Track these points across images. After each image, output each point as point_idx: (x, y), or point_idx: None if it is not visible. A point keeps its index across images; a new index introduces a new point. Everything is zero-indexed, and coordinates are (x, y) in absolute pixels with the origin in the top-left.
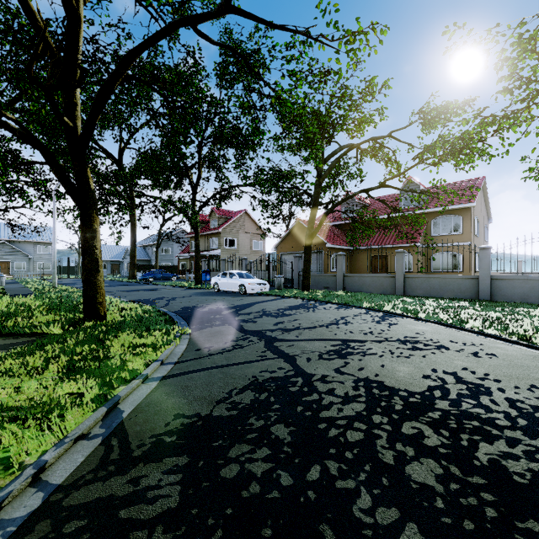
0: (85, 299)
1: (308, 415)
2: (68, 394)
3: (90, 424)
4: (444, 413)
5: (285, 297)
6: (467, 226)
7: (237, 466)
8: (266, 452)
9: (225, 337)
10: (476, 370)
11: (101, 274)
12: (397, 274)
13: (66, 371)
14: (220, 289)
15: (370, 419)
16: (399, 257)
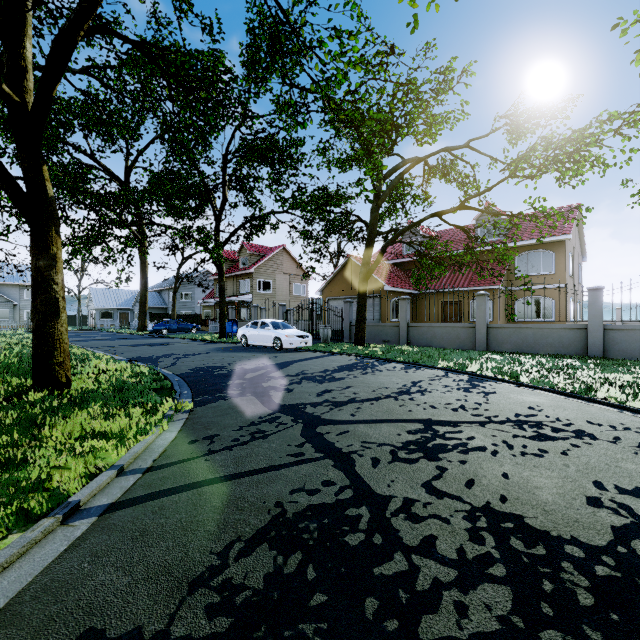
0: (35, 358)
1: (393, 633)
2: None
3: None
4: None
5: (334, 354)
6: (561, 263)
7: None
8: None
9: (242, 416)
10: None
11: (63, 322)
12: (479, 324)
13: None
14: (249, 343)
15: None
16: (481, 301)
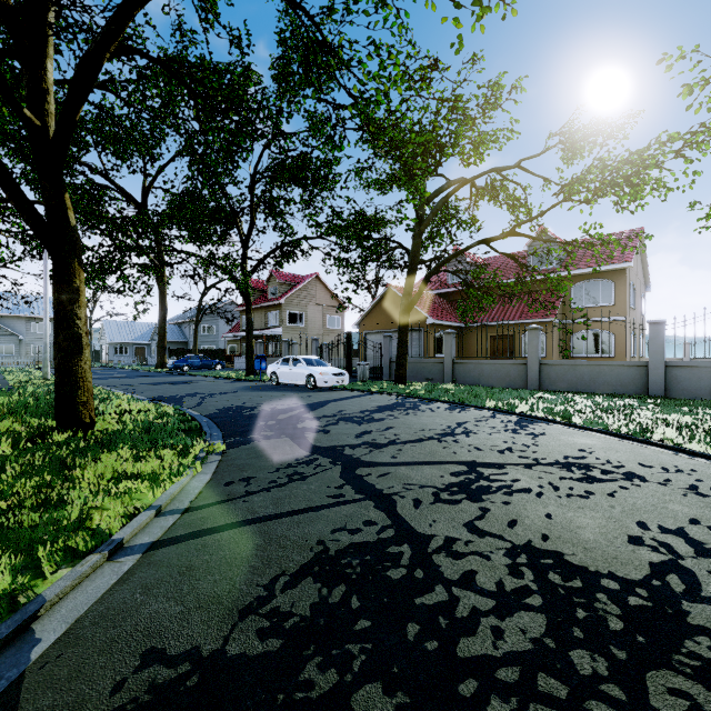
0: (58, 397)
1: (433, 652)
2: None
3: None
4: None
5: (372, 393)
6: (621, 294)
7: None
8: None
9: (277, 458)
10: None
11: (86, 359)
12: (530, 361)
13: None
14: (279, 381)
15: (568, 664)
16: (533, 336)
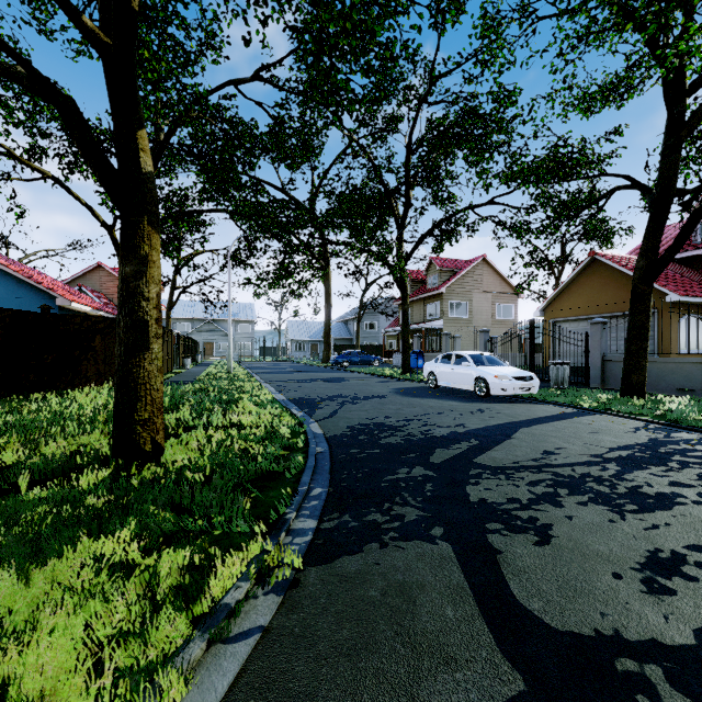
0: (115, 411)
1: None
2: None
3: None
4: None
5: (585, 411)
6: None
7: None
8: None
9: (412, 693)
10: None
11: (153, 356)
12: None
13: None
14: (438, 383)
15: None
16: None
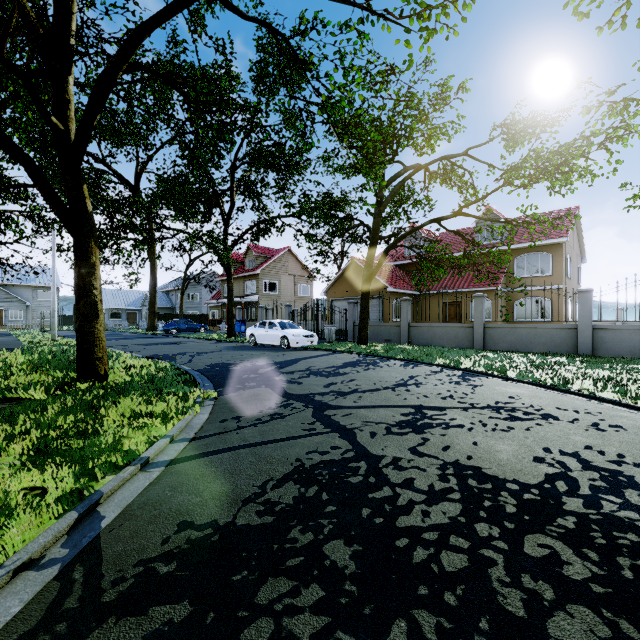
0: (79, 353)
1: (379, 524)
2: (27, 489)
3: (46, 541)
4: (580, 518)
5: (338, 352)
6: (558, 265)
7: (269, 622)
8: (317, 594)
9: (260, 403)
10: (604, 450)
11: (101, 322)
12: (476, 324)
13: (33, 453)
14: (257, 342)
15: (472, 531)
16: (478, 302)
